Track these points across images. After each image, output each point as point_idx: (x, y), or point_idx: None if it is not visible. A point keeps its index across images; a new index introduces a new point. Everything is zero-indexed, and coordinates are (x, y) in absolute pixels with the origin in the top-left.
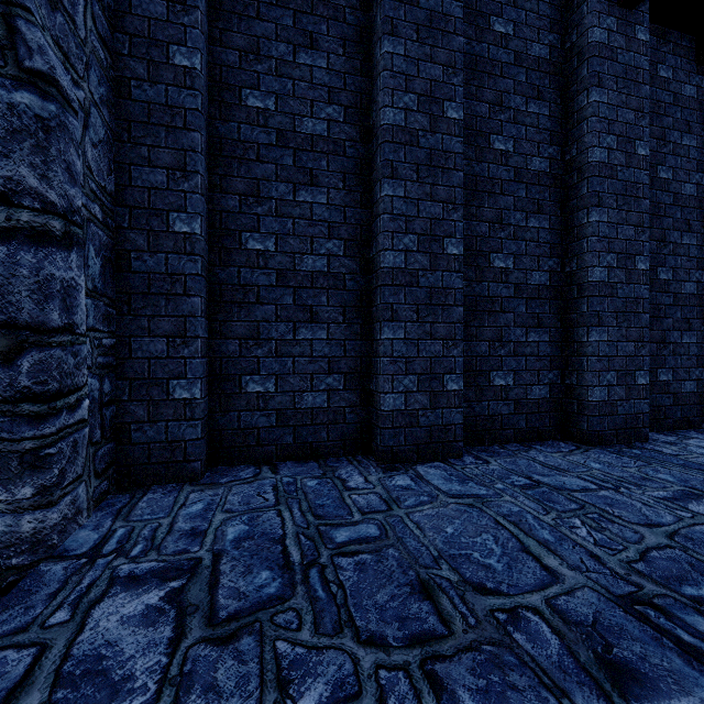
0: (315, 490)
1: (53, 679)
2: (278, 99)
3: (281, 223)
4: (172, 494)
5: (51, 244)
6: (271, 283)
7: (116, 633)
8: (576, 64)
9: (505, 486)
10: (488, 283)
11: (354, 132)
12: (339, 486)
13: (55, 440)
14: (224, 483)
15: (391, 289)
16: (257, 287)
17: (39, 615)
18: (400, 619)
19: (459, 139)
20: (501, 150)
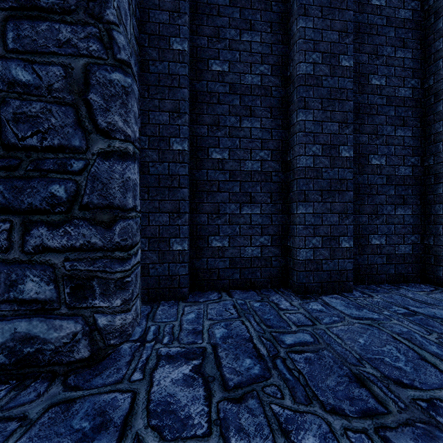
0: (260, 309)
1: (146, 412)
2: (230, 64)
3: (232, 141)
4: (174, 307)
5: (128, 160)
6: (226, 179)
7: (171, 389)
8: (433, 20)
9: (391, 313)
10: (368, 175)
11: (277, 81)
12: (275, 307)
13: (130, 273)
14: (202, 302)
15: (304, 181)
16: (218, 182)
17: (125, 374)
18: (349, 399)
19: (349, 79)
20: (376, 84)
